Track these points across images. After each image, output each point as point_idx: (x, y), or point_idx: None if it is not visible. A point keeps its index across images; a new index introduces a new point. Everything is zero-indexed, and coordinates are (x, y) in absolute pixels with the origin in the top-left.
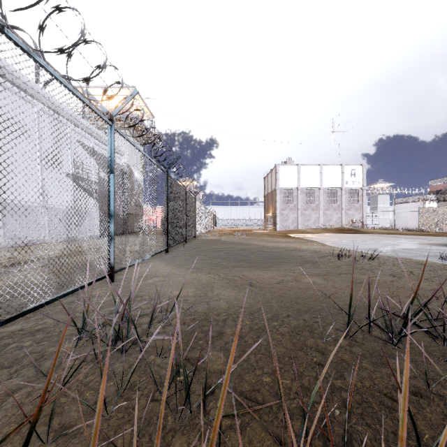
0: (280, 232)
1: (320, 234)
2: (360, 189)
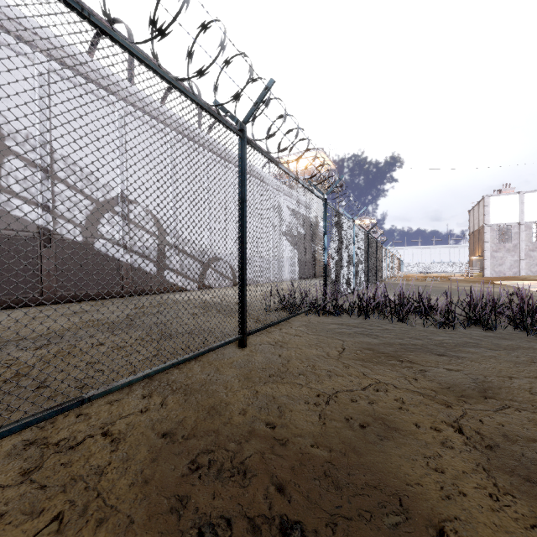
0: (485, 279)
1: None
2: None
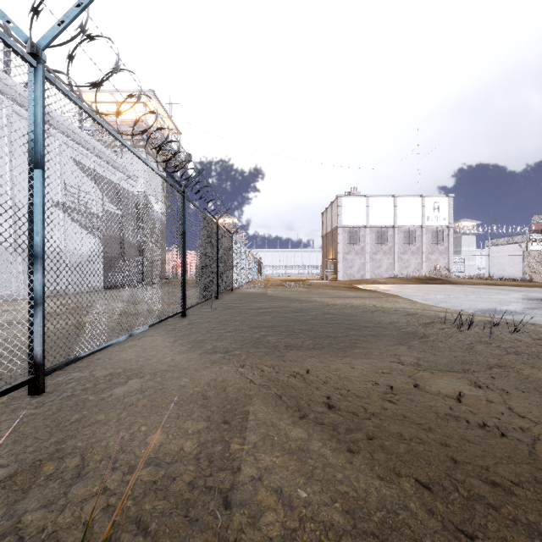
0: (344, 283)
1: (397, 285)
2: (445, 227)
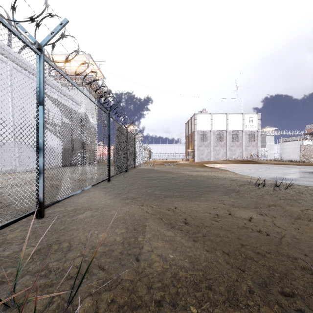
0: (198, 163)
1: (228, 164)
2: (256, 131)
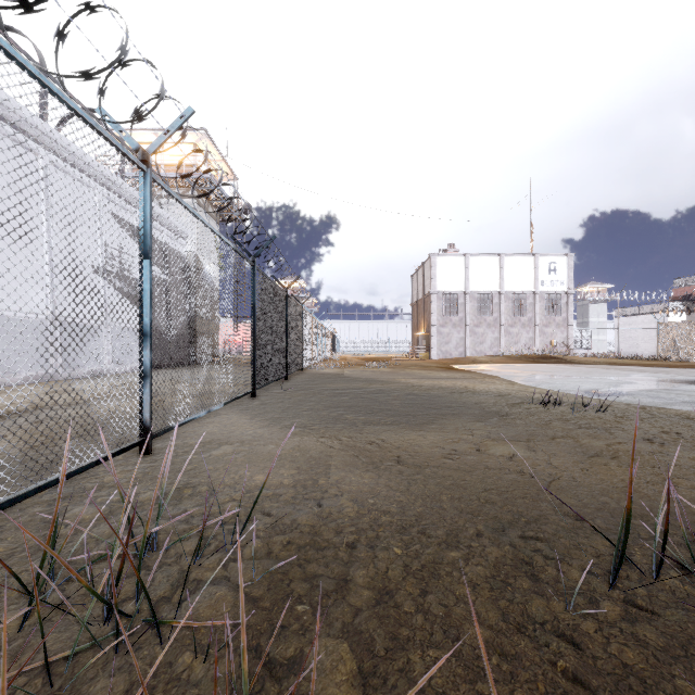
0: (438, 362)
1: (501, 364)
2: (563, 293)
